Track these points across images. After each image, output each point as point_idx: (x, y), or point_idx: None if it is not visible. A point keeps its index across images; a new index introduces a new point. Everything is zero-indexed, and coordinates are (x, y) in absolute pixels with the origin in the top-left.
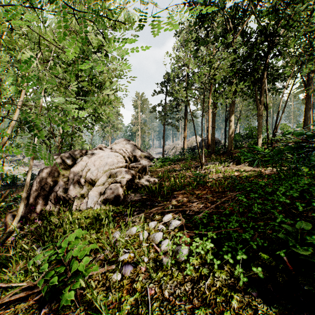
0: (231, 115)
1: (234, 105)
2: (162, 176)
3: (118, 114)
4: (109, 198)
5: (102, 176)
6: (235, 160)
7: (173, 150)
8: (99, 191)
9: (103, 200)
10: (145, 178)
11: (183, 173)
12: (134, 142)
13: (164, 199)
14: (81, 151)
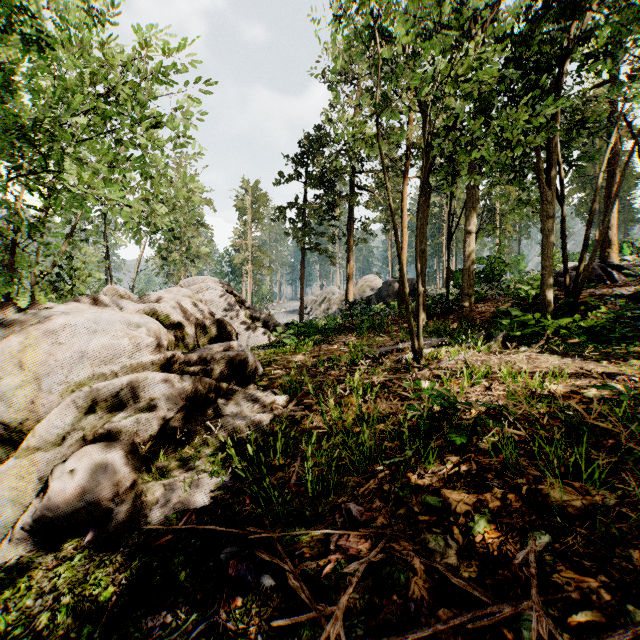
0: (470, 220)
1: (477, 194)
2: (298, 386)
3: (201, 225)
4: (62, 514)
5: (55, 411)
6: (501, 334)
7: (323, 305)
8: (37, 473)
9: (35, 523)
10: (242, 398)
11: (362, 376)
12: (230, 286)
13: (303, 526)
14: (4, 307)
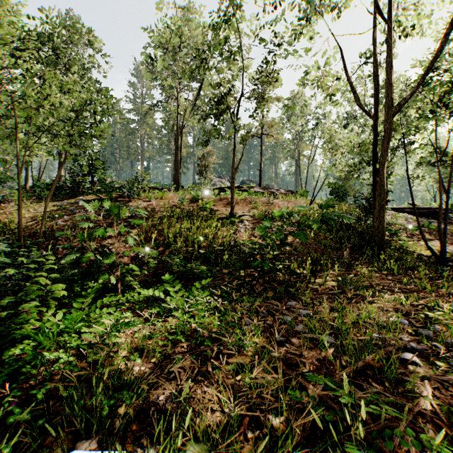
0: None
1: None
2: None
3: None
4: None
5: None
6: None
7: None
8: None
9: None
10: None
11: None
12: None
13: None
14: None
